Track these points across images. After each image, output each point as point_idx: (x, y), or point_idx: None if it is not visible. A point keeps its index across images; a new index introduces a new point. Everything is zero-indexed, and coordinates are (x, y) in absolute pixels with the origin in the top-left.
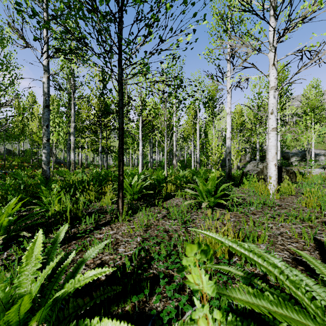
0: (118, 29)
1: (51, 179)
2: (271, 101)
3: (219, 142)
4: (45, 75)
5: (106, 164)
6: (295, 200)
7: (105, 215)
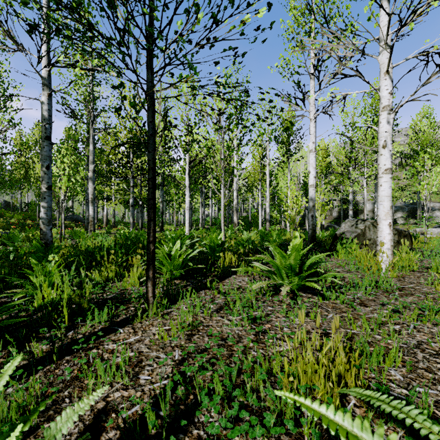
0: (144, 2)
1: (53, 245)
2: (383, 127)
3: (296, 192)
4: (44, 92)
5: (141, 222)
6: (422, 279)
7: (127, 304)
